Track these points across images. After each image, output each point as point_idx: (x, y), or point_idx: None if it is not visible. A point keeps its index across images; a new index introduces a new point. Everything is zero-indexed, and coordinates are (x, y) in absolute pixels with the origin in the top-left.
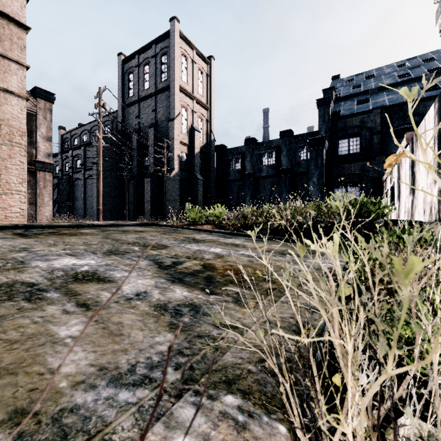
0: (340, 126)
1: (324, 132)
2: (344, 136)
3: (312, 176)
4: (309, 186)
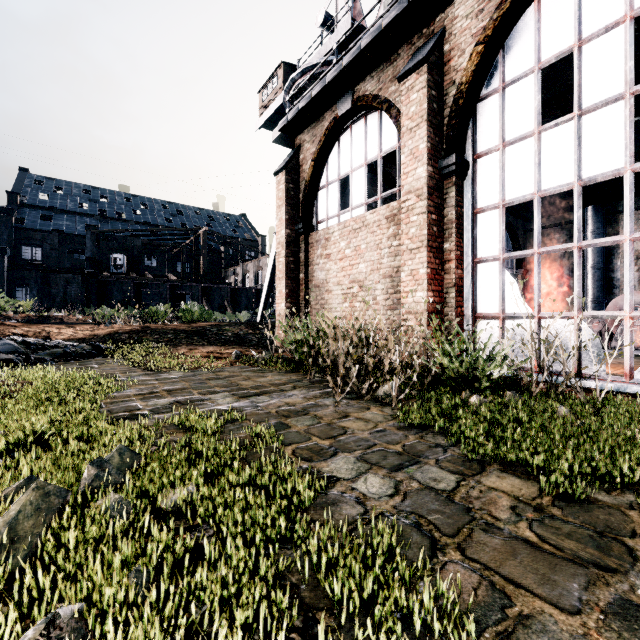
0: (23, 235)
1: (7, 237)
2: (28, 244)
3: None
4: None
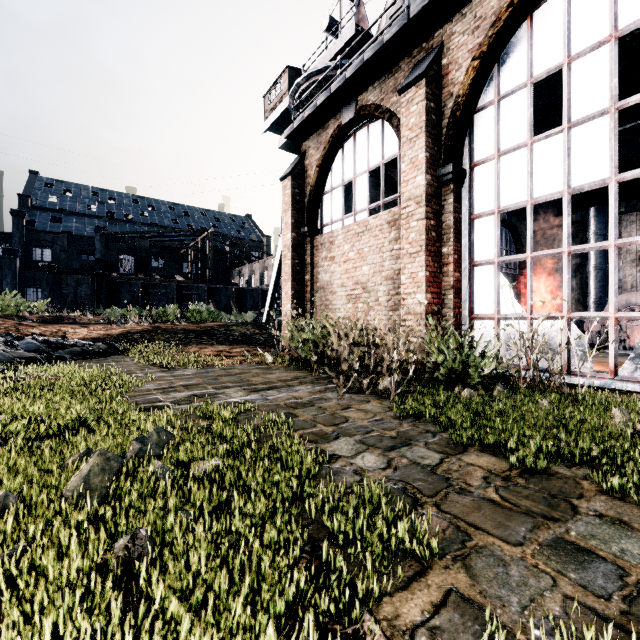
0: (34, 237)
1: (19, 239)
2: (38, 246)
3: (7, 277)
4: (4, 284)
